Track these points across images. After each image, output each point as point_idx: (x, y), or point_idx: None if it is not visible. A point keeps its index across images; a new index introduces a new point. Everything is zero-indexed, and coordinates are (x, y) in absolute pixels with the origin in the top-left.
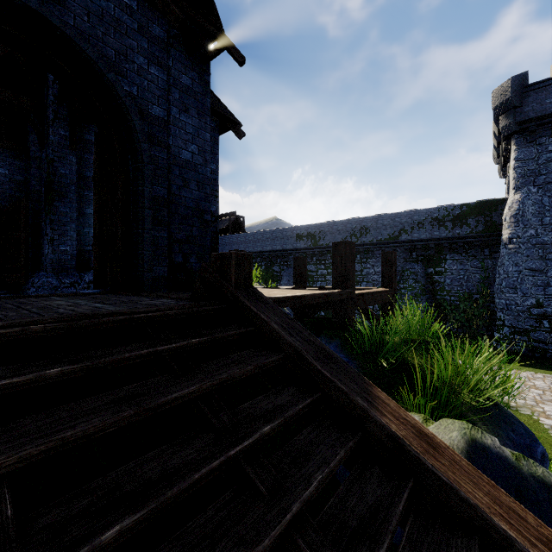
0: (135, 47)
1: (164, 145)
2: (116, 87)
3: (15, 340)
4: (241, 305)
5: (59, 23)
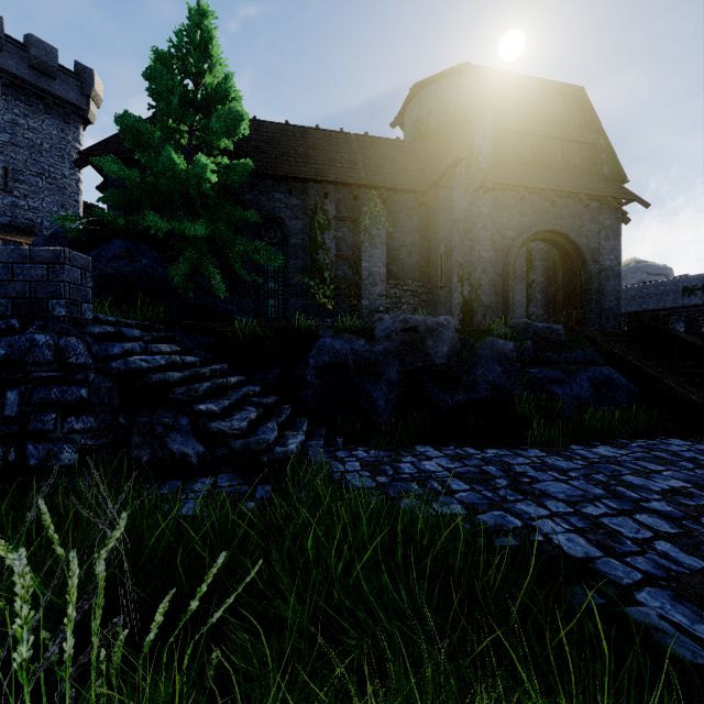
0: (585, 220)
1: (596, 261)
2: (581, 245)
3: (612, 334)
4: (666, 332)
5: (565, 229)
